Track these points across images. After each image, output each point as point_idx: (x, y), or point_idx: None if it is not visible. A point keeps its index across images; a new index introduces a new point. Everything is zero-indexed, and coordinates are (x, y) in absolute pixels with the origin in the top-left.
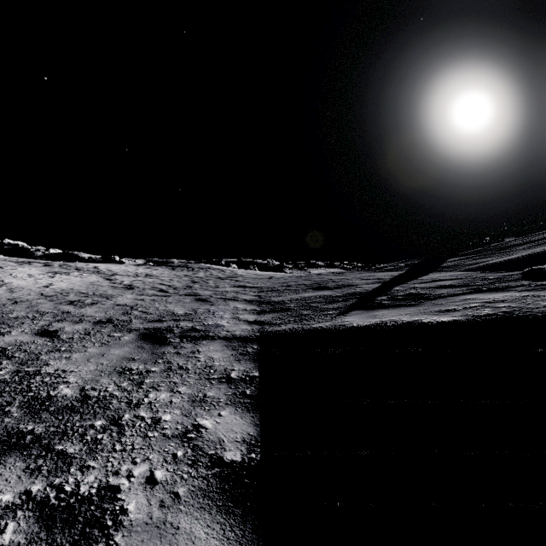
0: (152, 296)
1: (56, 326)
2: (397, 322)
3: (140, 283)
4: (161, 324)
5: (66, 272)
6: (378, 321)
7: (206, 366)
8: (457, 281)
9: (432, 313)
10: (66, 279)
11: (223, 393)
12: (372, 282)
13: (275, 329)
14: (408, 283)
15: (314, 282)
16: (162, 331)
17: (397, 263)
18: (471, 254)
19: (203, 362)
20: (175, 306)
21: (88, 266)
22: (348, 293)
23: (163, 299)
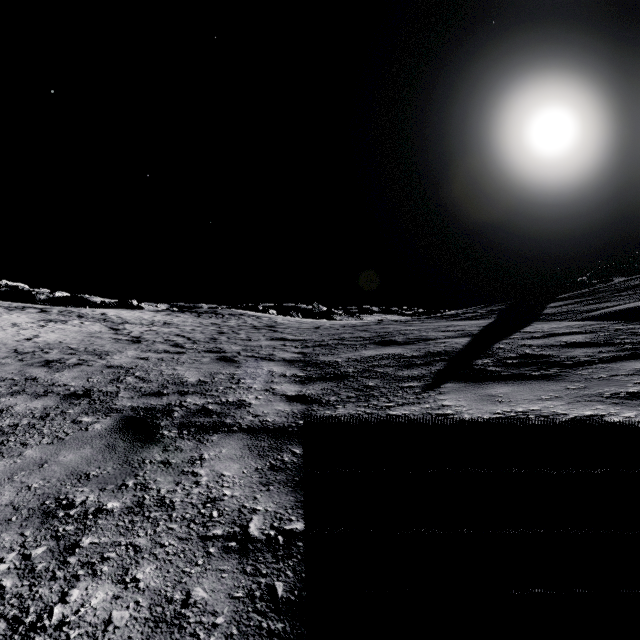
0: (161, 353)
1: (5, 402)
2: (551, 419)
3: (152, 334)
4: (159, 400)
5: (63, 320)
6: (508, 411)
7: (206, 499)
8: (591, 337)
9: (609, 400)
10: (59, 329)
11: (225, 592)
12: (455, 335)
13: (329, 414)
14: (512, 338)
15: (375, 334)
16: (156, 413)
17: (474, 308)
18: (576, 298)
19: (204, 487)
20: (187, 369)
21: (94, 312)
22: (428, 353)
23: (174, 358)
